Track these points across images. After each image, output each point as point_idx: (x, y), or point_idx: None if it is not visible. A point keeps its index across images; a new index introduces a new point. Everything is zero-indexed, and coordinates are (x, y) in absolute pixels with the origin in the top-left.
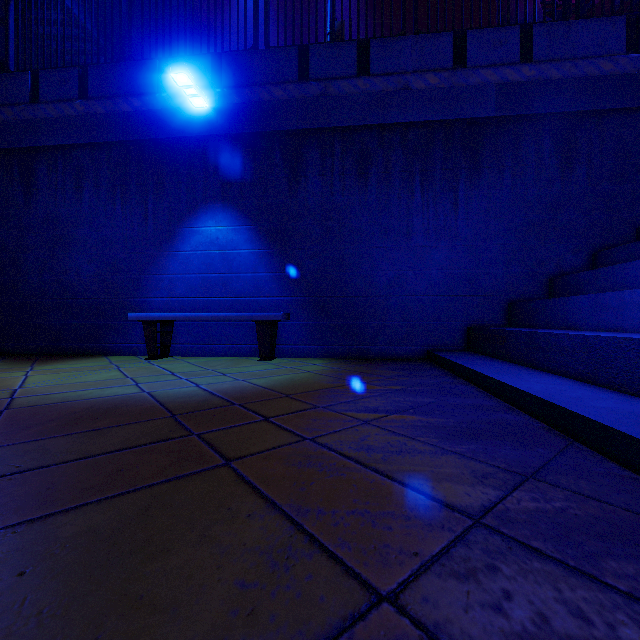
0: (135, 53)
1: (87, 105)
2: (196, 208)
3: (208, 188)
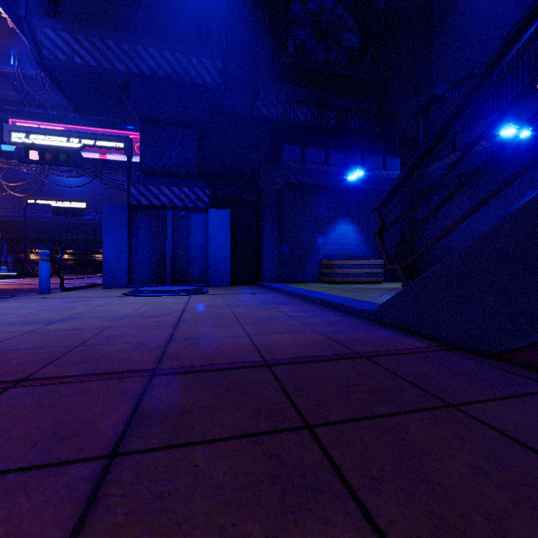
0: (483, 113)
1: (455, 155)
2: (524, 194)
3: (534, 179)
